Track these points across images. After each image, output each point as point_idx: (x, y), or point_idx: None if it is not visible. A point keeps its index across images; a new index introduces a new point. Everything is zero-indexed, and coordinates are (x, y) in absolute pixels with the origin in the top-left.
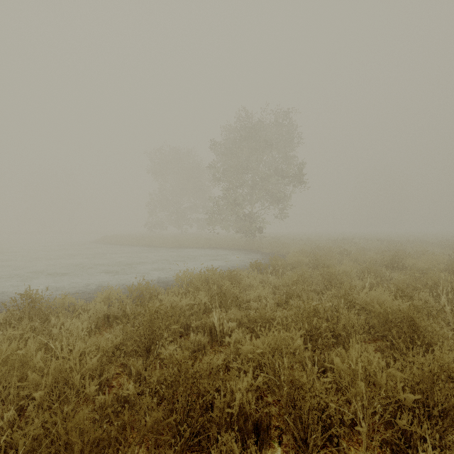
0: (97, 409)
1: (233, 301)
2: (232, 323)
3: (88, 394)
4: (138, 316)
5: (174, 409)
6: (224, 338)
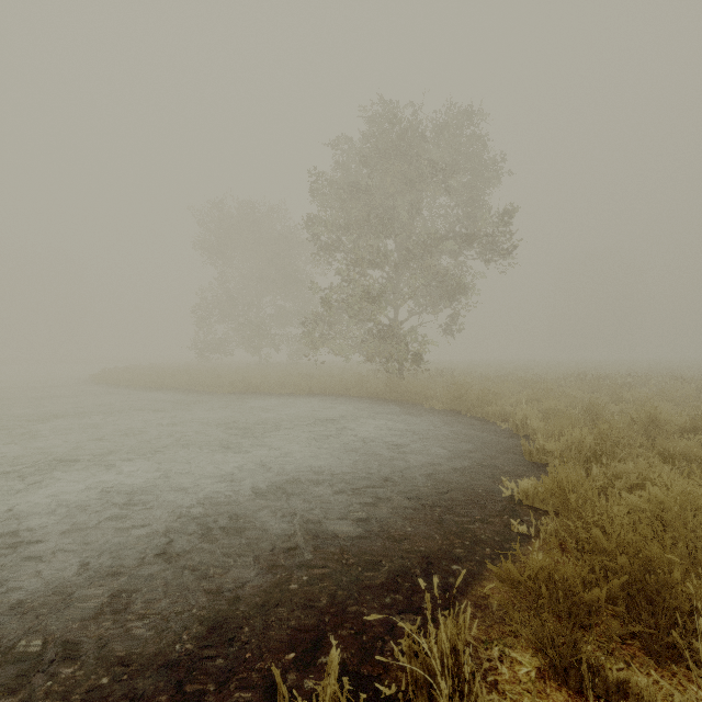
0: None
1: None
2: None
3: None
4: None
5: None
6: None
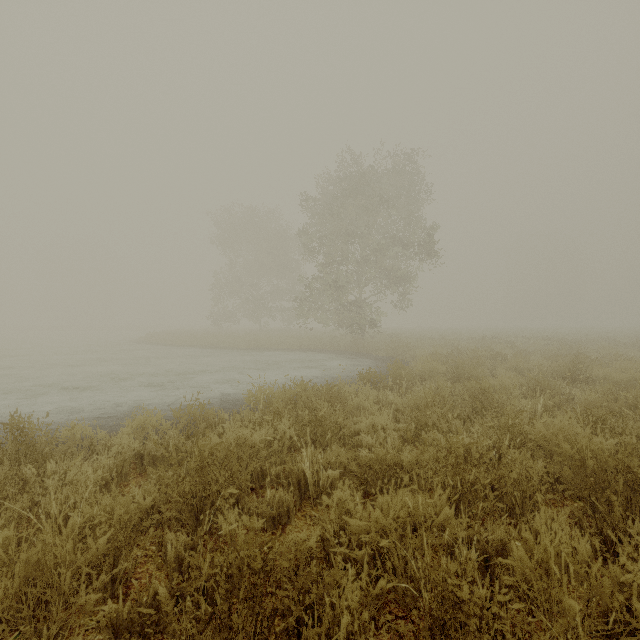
0: (102, 630)
1: (334, 433)
2: (332, 469)
3: (83, 608)
4: (183, 461)
5: (232, 638)
6: (320, 495)
